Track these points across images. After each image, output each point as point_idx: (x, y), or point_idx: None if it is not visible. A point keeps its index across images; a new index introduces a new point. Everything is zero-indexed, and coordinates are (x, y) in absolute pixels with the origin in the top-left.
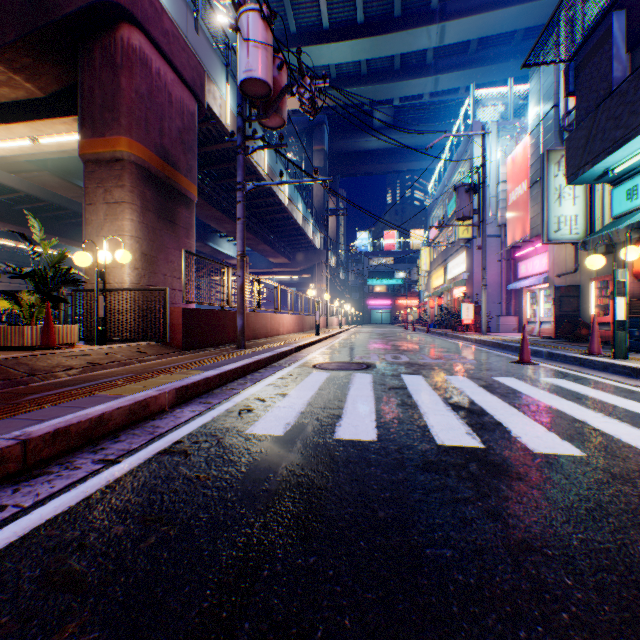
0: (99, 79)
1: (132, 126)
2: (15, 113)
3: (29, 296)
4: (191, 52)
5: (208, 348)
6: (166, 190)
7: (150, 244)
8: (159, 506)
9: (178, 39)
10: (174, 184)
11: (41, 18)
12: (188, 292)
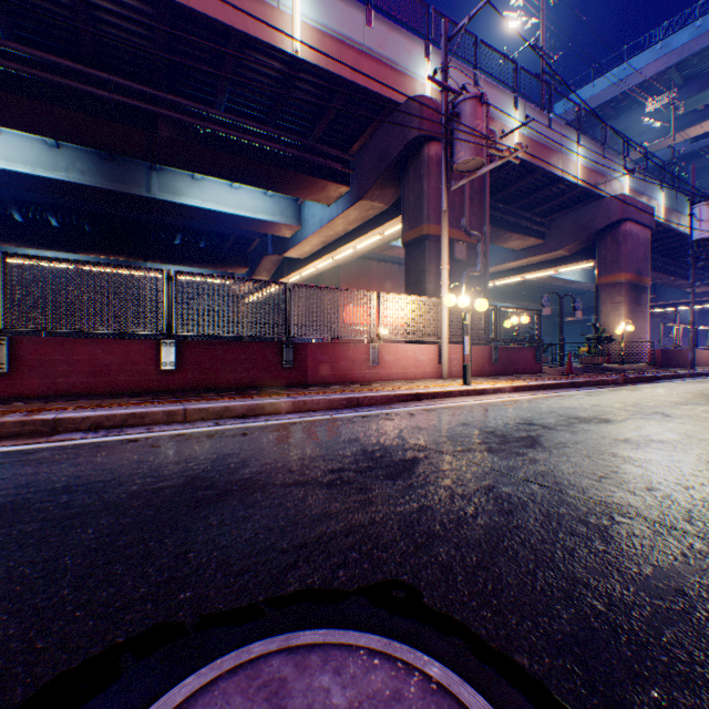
0: (607, 250)
1: (624, 267)
2: (552, 264)
3: (597, 346)
4: (646, 207)
5: (669, 368)
6: (635, 289)
7: (630, 318)
8: (707, 382)
9: (641, 208)
10: (638, 284)
11: (583, 233)
12: (644, 339)
